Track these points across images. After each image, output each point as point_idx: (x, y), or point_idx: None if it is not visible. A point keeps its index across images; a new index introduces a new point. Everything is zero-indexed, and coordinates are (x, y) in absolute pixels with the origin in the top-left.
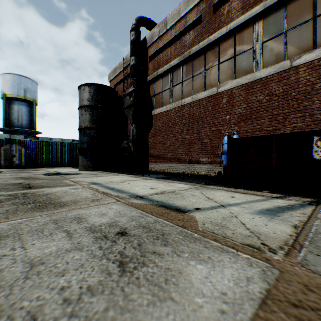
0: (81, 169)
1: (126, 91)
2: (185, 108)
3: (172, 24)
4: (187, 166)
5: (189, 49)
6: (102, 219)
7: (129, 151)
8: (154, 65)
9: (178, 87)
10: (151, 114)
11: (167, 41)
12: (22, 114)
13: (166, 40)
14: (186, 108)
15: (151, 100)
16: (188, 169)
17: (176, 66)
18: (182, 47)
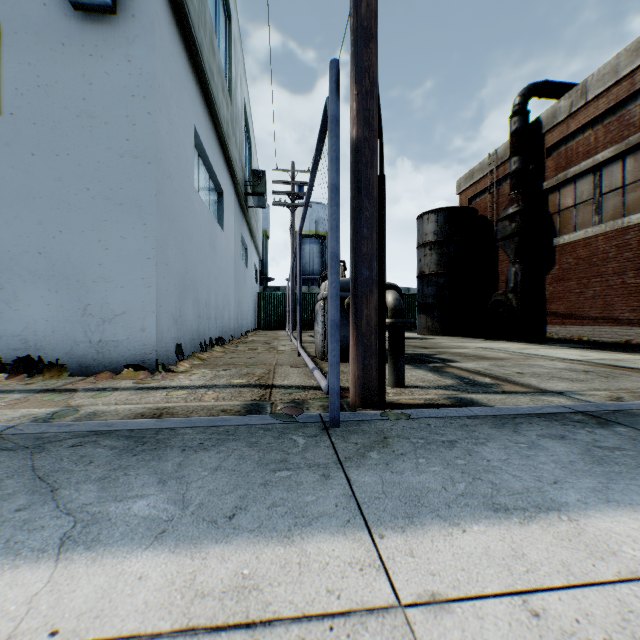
0: (422, 333)
1: (500, 213)
2: (629, 231)
3: (599, 91)
4: (634, 332)
5: (639, 131)
6: (557, 366)
7: (507, 306)
8: (556, 162)
9: (613, 196)
10: (549, 243)
11: (586, 121)
12: (313, 256)
13: (585, 118)
14: (633, 232)
15: (549, 220)
16: (637, 336)
17: (607, 160)
18: (623, 128)
